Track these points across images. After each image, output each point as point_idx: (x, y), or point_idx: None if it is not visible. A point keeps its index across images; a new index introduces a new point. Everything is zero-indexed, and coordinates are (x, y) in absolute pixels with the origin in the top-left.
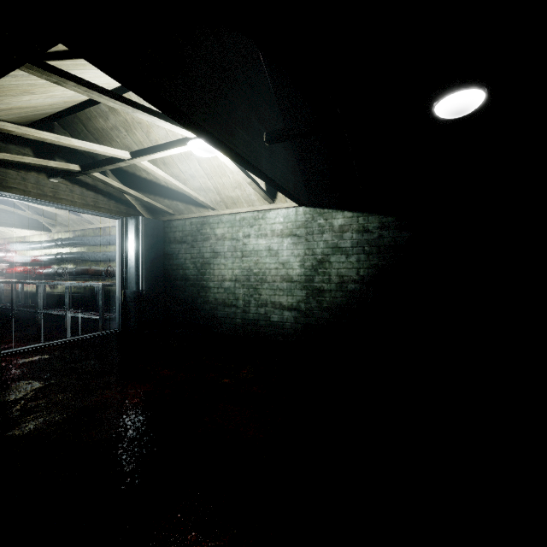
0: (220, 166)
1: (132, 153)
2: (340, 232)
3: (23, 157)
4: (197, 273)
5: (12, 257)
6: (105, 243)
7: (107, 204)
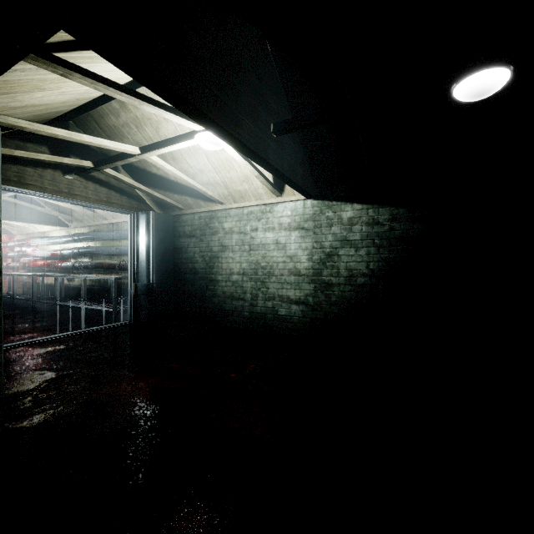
0: (227, 160)
1: (142, 148)
2: (349, 224)
3: (38, 154)
4: (205, 267)
5: (33, 252)
6: (118, 237)
7: (119, 200)
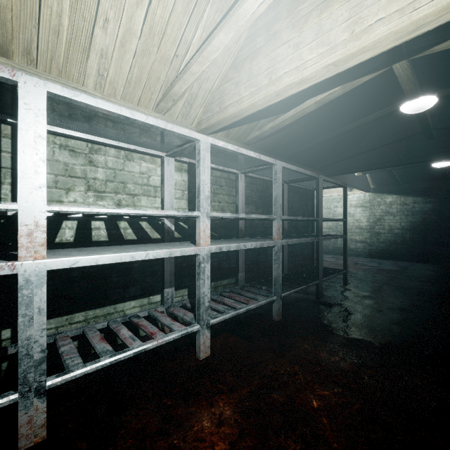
0: None
1: None
2: (390, 205)
3: None
4: None
5: None
6: None
7: None
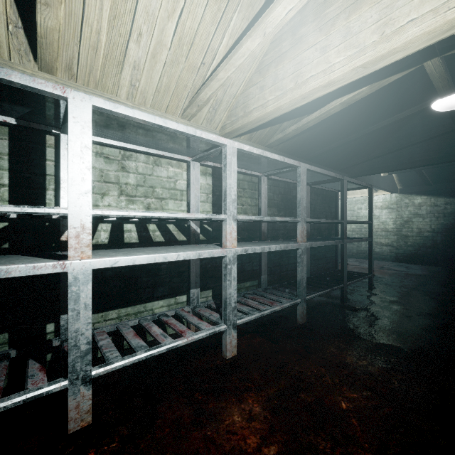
0: None
1: None
2: (419, 206)
3: None
4: None
5: None
6: None
7: None
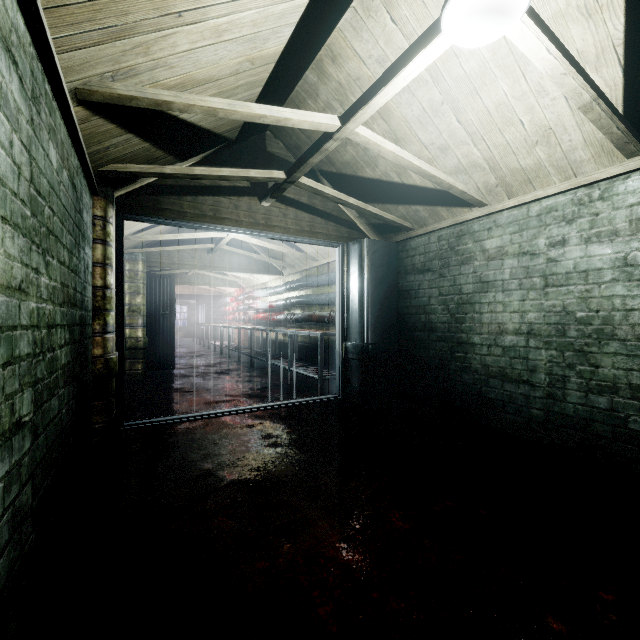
0: (501, 104)
1: (343, 116)
2: None
3: (221, 170)
4: (448, 320)
5: (256, 304)
6: (328, 282)
7: (324, 228)
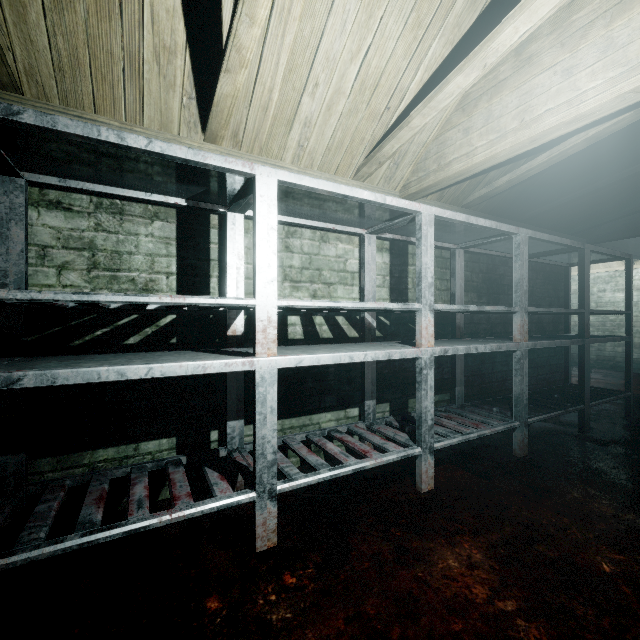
0: None
1: None
2: None
3: None
4: None
5: None
6: None
7: None
